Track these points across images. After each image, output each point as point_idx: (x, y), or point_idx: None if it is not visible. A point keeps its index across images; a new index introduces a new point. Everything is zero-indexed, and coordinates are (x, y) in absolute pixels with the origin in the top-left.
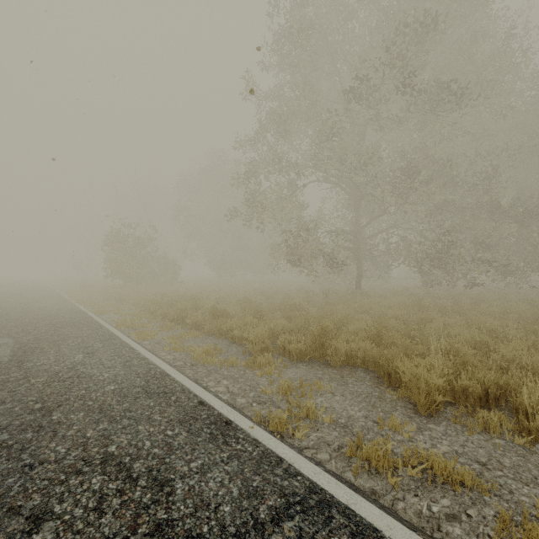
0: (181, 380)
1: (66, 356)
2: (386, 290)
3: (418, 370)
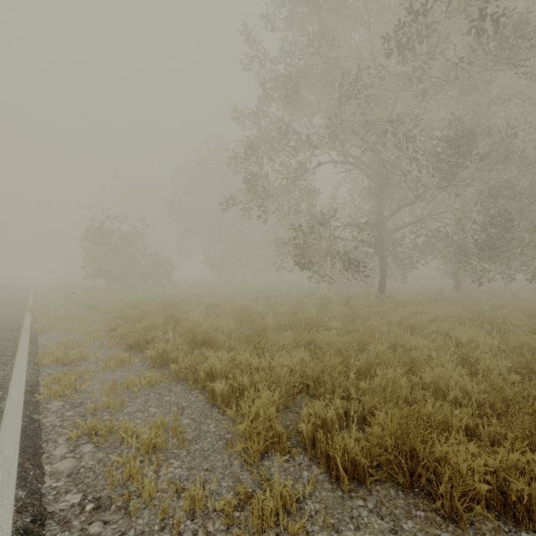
0: None
1: None
2: (411, 293)
3: None
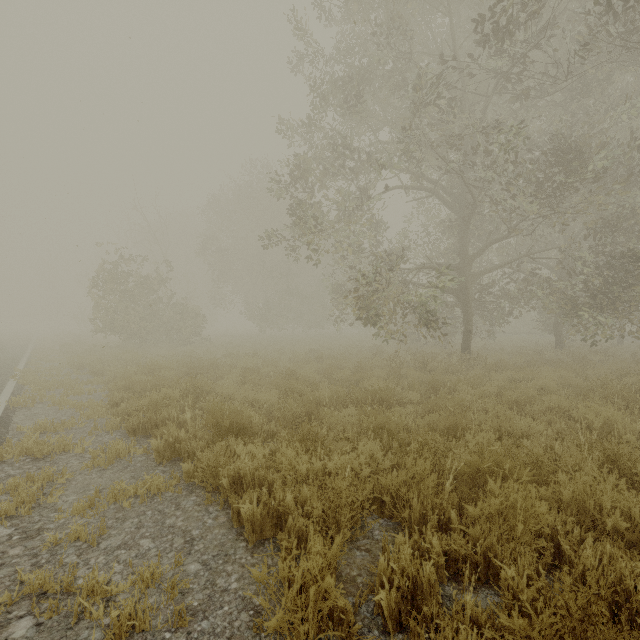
0: None
1: None
2: (502, 352)
3: None
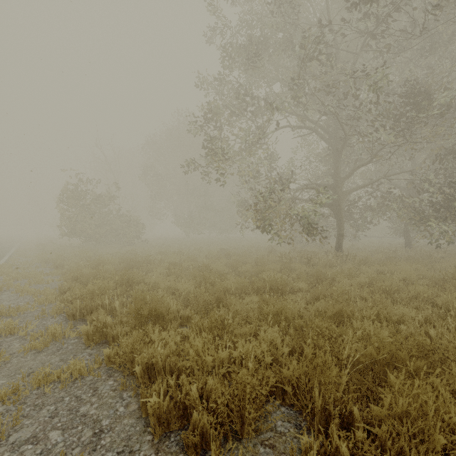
0: None
1: None
2: (365, 251)
3: None
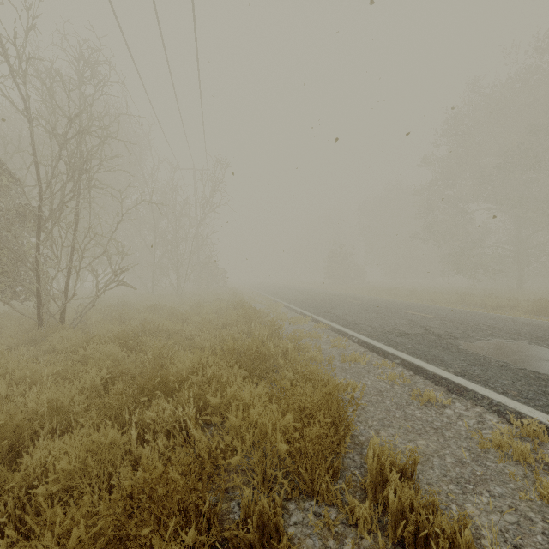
0: (414, 302)
1: (373, 298)
2: None
3: (488, 299)
